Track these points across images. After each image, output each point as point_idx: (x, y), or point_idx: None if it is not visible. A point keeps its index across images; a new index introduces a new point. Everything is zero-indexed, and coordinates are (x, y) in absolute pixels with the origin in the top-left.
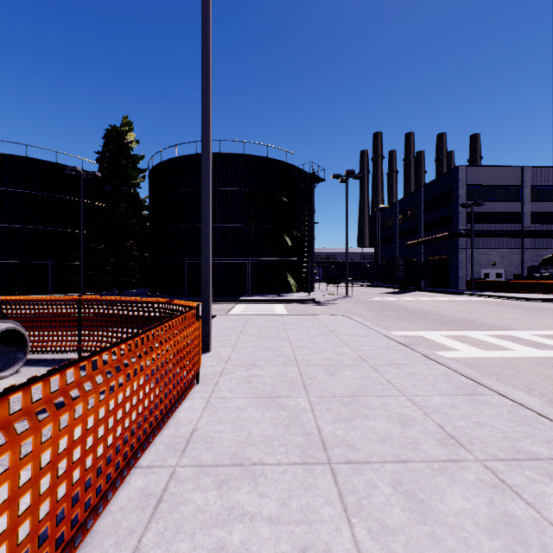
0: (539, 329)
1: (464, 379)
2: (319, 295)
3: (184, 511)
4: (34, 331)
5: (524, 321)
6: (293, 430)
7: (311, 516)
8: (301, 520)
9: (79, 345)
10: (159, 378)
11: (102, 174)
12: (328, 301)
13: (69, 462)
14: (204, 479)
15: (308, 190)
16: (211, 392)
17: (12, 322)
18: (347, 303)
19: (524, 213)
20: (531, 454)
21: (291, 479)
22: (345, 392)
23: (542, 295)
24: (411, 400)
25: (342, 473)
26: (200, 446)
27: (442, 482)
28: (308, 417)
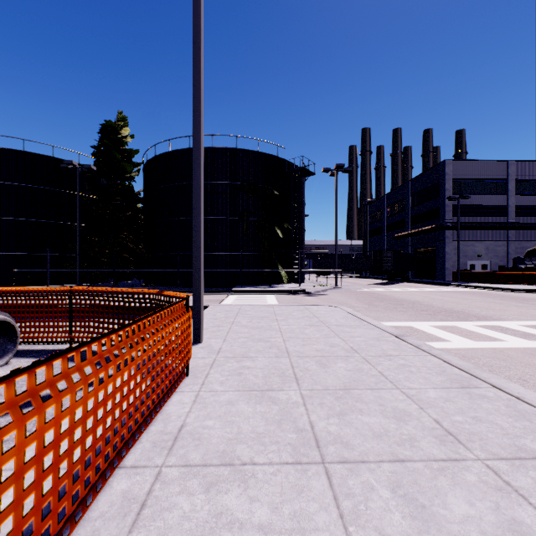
0: (527, 320)
1: (457, 371)
2: (309, 286)
3: (168, 518)
4: (26, 322)
5: (511, 312)
6: (285, 426)
7: (305, 524)
8: (295, 529)
9: (70, 336)
10: (146, 372)
11: (97, 167)
12: (318, 291)
13: (38, 471)
14: (191, 481)
15: (299, 184)
16: (201, 385)
17: (2, 313)
18: (337, 294)
19: (509, 206)
20: (534, 452)
21: (283, 480)
22: (337, 385)
23: (527, 286)
24: (405, 393)
25: (337, 473)
26: (188, 443)
27: (443, 484)
28: (301, 412)
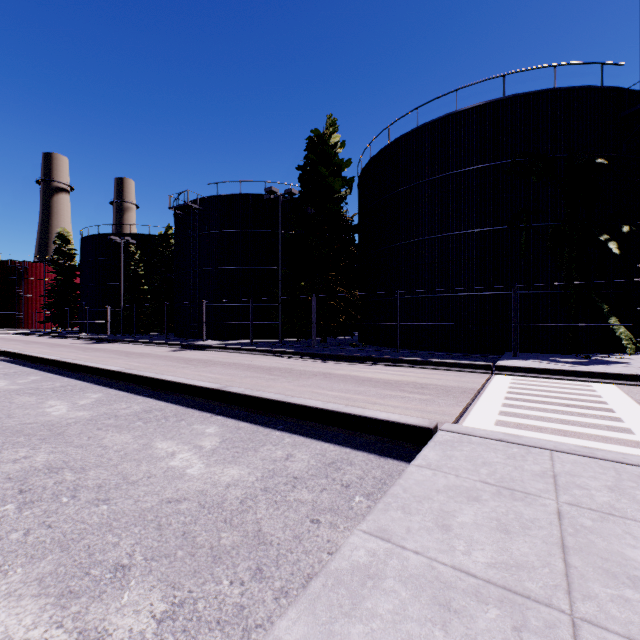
0: None
1: None
2: None
3: None
4: None
5: None
6: None
7: None
8: None
9: None
10: None
11: (301, 192)
12: None
13: None
14: None
15: None
16: None
17: None
18: None
19: None
20: None
21: None
22: None
23: None
24: None
25: None
26: None
27: None
28: None
